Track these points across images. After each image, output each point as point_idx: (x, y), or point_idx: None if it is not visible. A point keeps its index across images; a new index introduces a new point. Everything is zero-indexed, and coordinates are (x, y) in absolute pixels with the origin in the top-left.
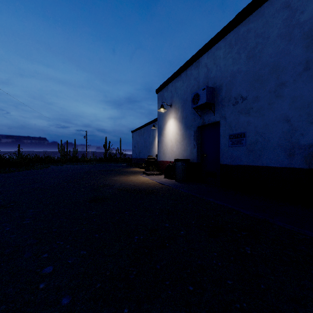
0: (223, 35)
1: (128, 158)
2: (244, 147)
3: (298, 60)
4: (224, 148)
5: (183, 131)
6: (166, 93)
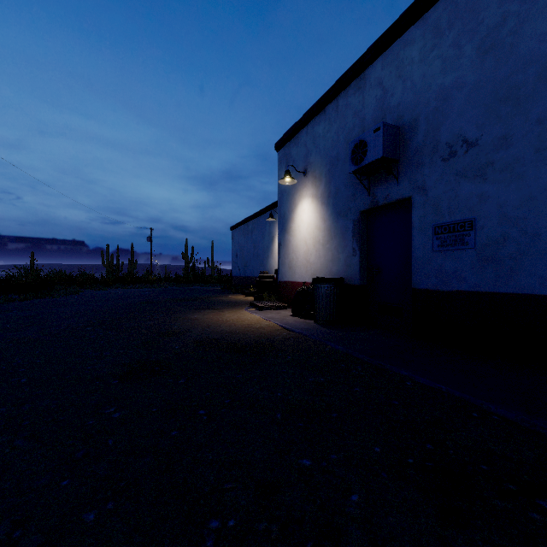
0: (421, 12)
1: (225, 277)
2: (471, 251)
3: None
4: (421, 255)
5: (329, 222)
6: (294, 148)
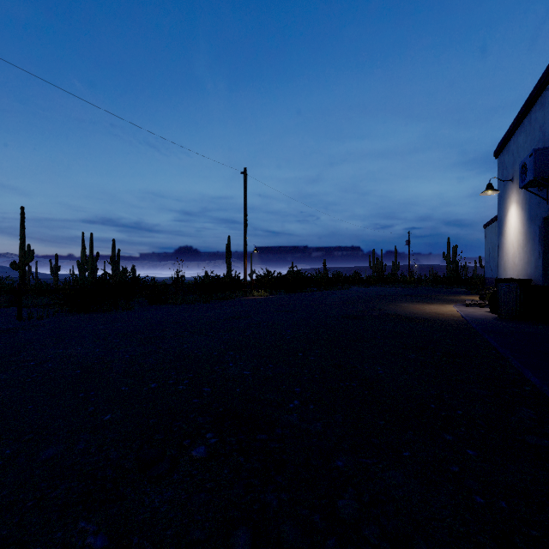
0: None
1: None
2: None
3: None
4: None
5: (525, 227)
6: (506, 156)
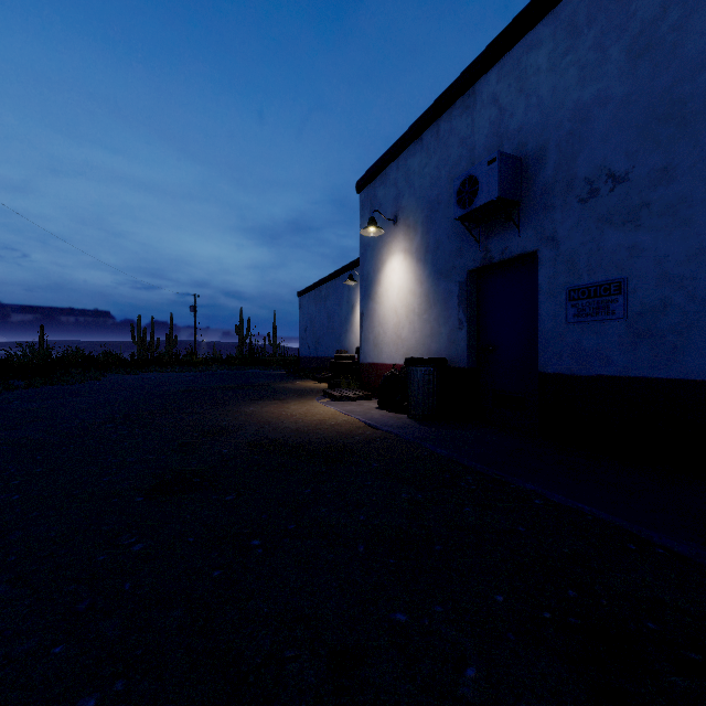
0: (550, 5)
1: (291, 357)
2: (619, 323)
3: None
4: (551, 329)
5: (427, 284)
6: (381, 189)
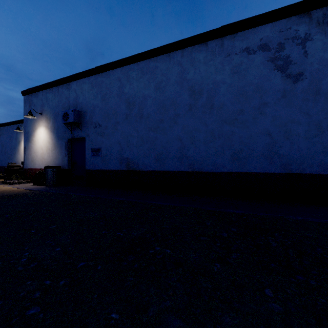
0: (87, 75)
1: None
2: (100, 157)
3: (123, 112)
4: (88, 158)
5: (55, 140)
6: (35, 99)
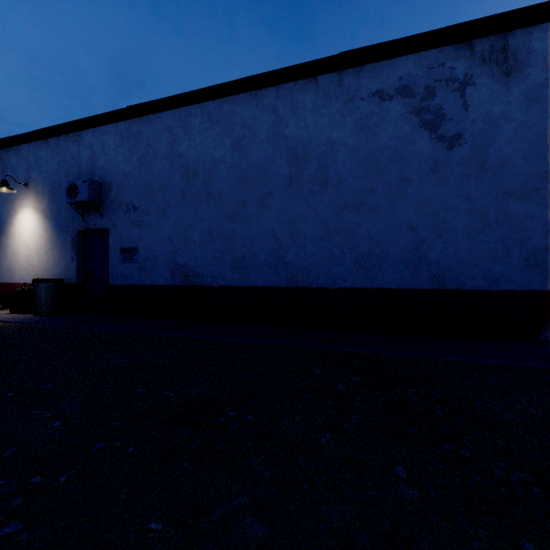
0: (113, 121)
1: None
2: (136, 264)
3: (178, 186)
4: (115, 265)
5: (52, 233)
6: (14, 158)
